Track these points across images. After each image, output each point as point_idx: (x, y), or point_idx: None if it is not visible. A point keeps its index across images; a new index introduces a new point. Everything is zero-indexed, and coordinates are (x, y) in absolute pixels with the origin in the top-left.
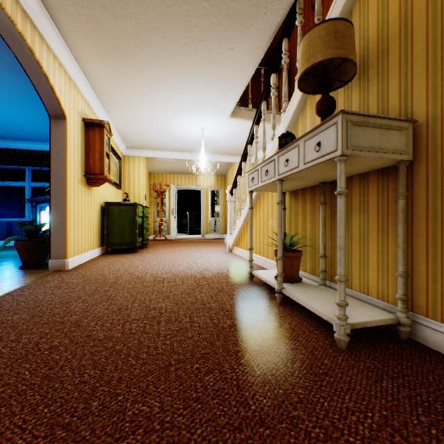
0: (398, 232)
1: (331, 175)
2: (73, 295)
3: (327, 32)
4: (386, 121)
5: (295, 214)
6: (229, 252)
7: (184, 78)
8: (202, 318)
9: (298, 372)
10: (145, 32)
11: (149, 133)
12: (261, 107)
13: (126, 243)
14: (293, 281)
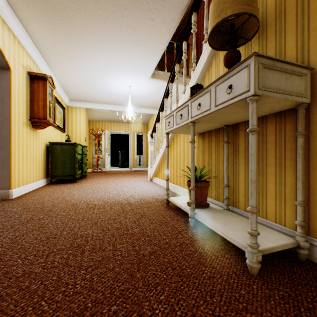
0: (298, 166)
1: (236, 117)
2: (8, 224)
3: None
4: (290, 66)
5: (203, 152)
6: (150, 181)
7: (114, 42)
8: (124, 245)
9: (219, 309)
10: None
11: (87, 89)
12: (174, 69)
13: (67, 175)
14: (202, 206)
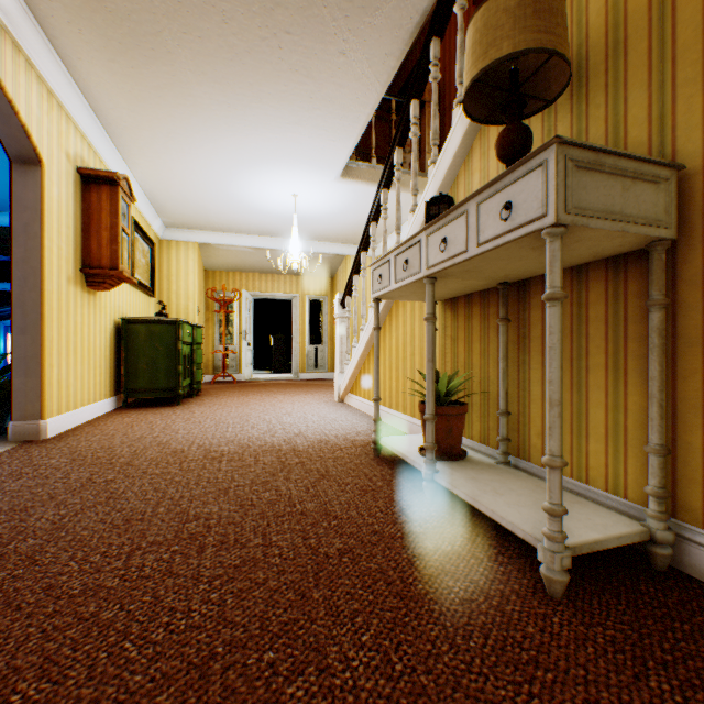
0: (651, 372)
1: (522, 268)
2: (42, 492)
3: (521, 1)
4: (634, 163)
5: (453, 339)
6: (340, 403)
7: (262, 102)
8: (287, 535)
9: (480, 661)
10: (188, 12)
11: (203, 201)
12: (393, 158)
13: (161, 389)
14: (452, 457)
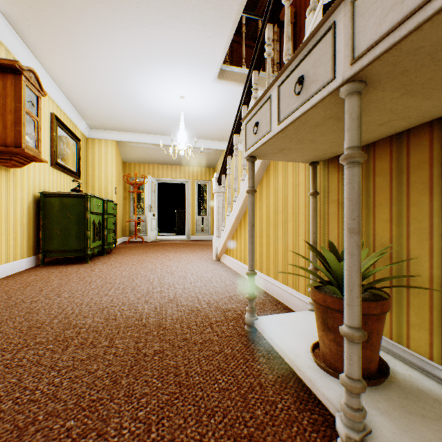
0: None
1: None
2: None
3: None
4: None
5: (342, 204)
6: (217, 262)
7: None
8: None
9: None
10: None
11: (112, 104)
12: (263, 37)
13: (72, 250)
14: (373, 381)
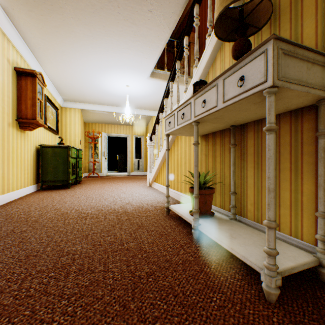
0: (319, 172)
1: (245, 116)
2: None
3: None
4: (313, 54)
5: (206, 155)
6: (149, 187)
7: (110, 36)
8: (118, 264)
9: None
10: None
11: (82, 88)
12: (175, 66)
13: (60, 181)
14: (206, 216)
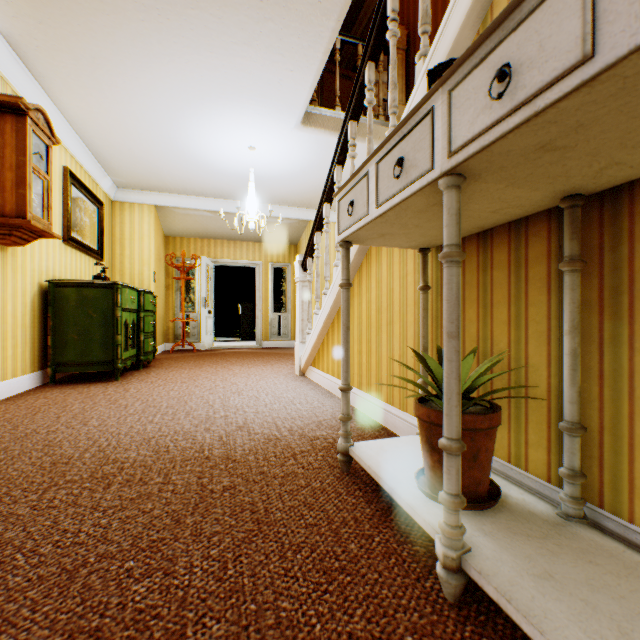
0: None
1: None
2: None
3: None
4: None
5: None
6: (300, 377)
7: (200, 8)
8: None
9: None
10: None
11: (152, 155)
12: (363, 78)
13: (95, 363)
14: (480, 504)
